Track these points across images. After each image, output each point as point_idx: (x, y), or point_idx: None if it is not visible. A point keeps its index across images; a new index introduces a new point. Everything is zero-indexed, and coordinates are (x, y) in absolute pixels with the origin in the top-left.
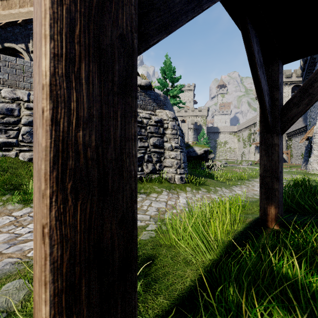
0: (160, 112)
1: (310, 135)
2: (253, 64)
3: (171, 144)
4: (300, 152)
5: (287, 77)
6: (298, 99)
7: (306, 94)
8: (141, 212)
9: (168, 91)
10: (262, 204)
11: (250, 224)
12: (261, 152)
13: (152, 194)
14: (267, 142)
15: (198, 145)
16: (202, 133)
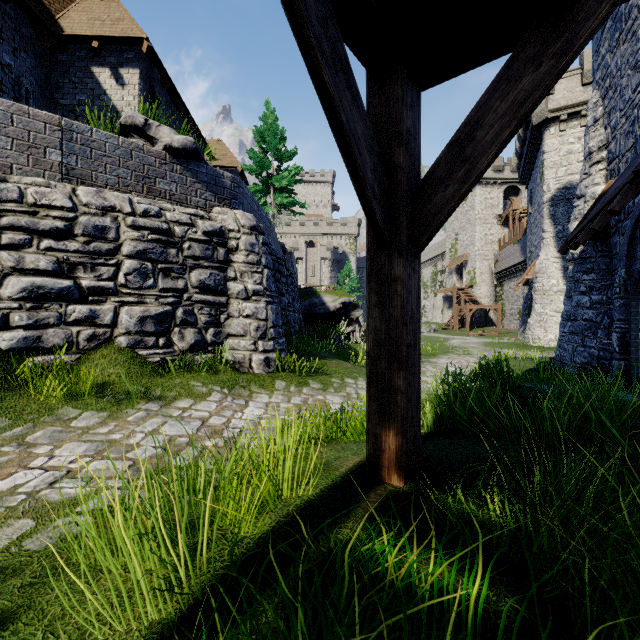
0: (222, 212)
1: (530, 276)
2: (308, 51)
3: (245, 286)
4: (517, 308)
5: (496, 171)
6: (445, 170)
7: (460, 157)
8: (115, 454)
9: (271, 178)
10: (371, 425)
11: (344, 477)
12: (370, 297)
13: (180, 400)
14: (381, 273)
15: (330, 291)
16: (347, 270)
